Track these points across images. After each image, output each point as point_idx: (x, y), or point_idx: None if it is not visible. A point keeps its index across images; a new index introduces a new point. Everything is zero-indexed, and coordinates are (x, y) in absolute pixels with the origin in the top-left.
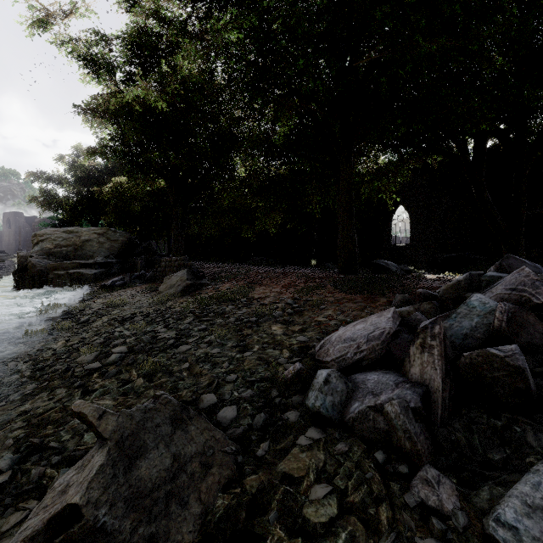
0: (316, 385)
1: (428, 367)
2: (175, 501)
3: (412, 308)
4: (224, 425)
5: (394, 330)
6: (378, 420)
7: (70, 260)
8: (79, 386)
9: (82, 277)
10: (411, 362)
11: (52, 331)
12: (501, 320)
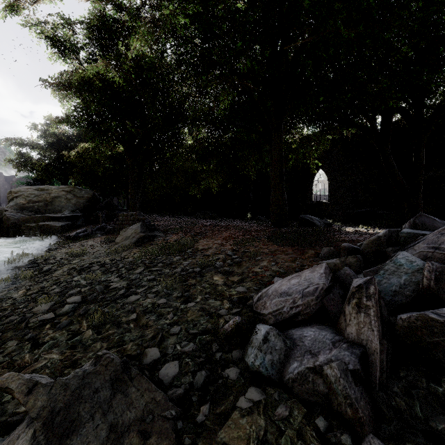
0: (255, 342)
1: (365, 328)
2: None
3: (339, 261)
4: (165, 383)
5: (327, 286)
6: (318, 382)
7: (41, 213)
8: (30, 338)
9: (51, 229)
10: (346, 321)
11: (16, 280)
12: (430, 279)
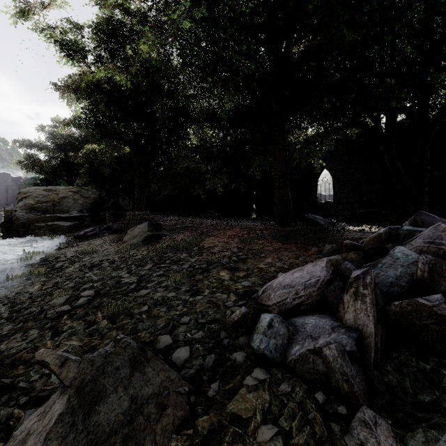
0: (261, 328)
1: (362, 314)
2: (131, 444)
3: (340, 257)
4: (178, 365)
5: (328, 278)
6: (318, 362)
7: (49, 213)
8: (50, 327)
9: (59, 229)
10: (345, 309)
11: (30, 276)
12: (423, 270)
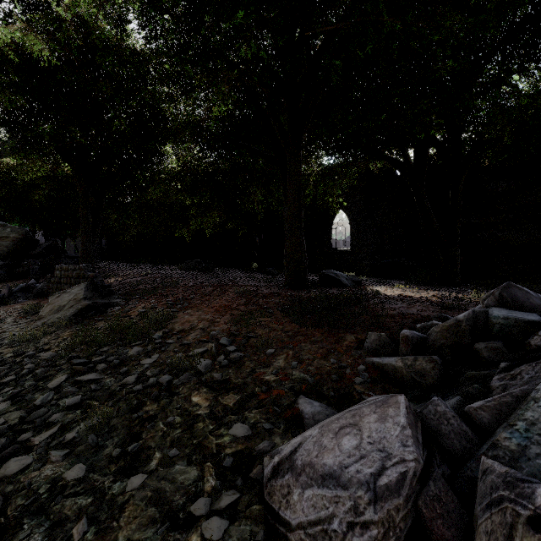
0: None
1: None
2: None
3: (402, 363)
4: None
5: (423, 463)
6: None
7: None
8: None
9: None
10: None
11: None
12: None
